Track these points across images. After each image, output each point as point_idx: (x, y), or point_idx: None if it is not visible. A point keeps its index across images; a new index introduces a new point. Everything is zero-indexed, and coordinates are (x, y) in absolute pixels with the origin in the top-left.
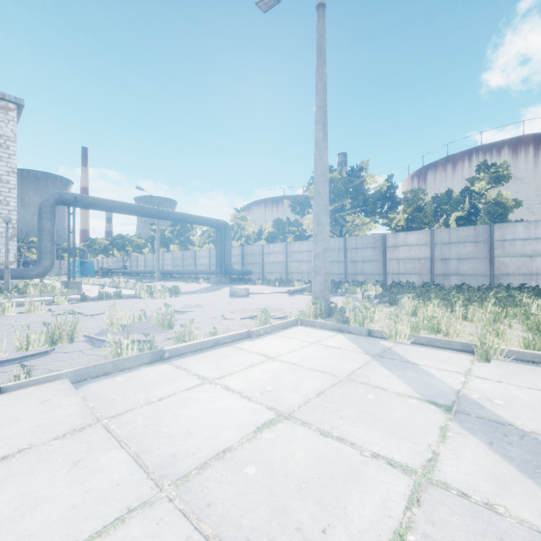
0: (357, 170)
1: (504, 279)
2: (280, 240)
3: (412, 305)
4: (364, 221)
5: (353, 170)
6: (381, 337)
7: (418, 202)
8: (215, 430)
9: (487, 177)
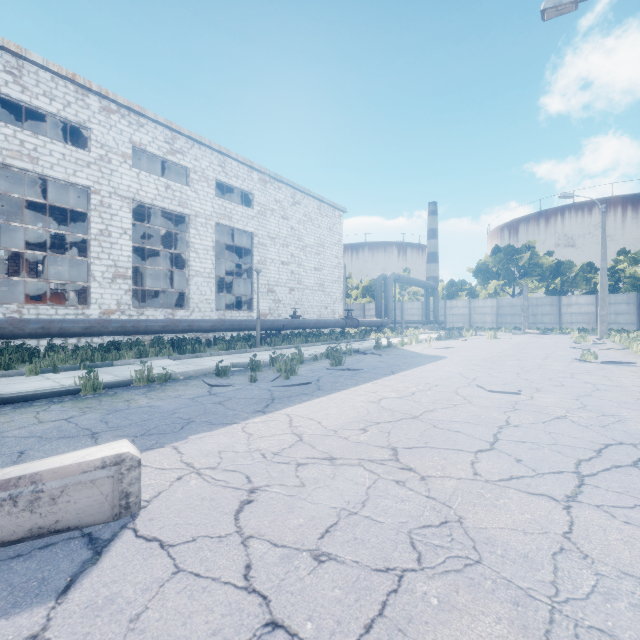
0: (533, 250)
1: None
2: (458, 297)
3: None
4: (537, 286)
5: (530, 249)
6: None
7: (573, 272)
8: None
9: (627, 260)
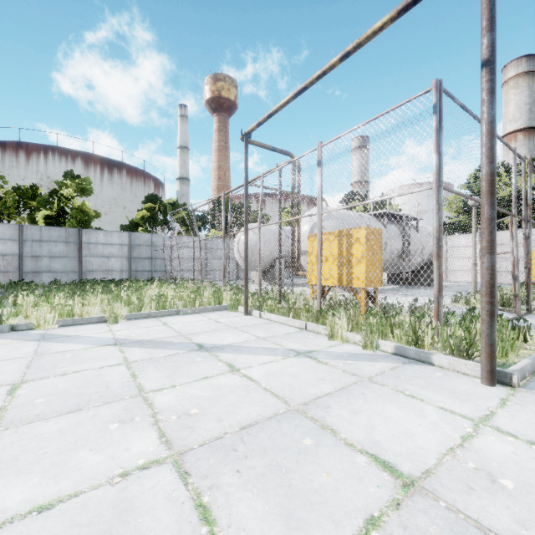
0: None
1: (90, 275)
2: None
3: (33, 301)
4: None
5: None
6: (28, 329)
7: None
8: None
9: (74, 185)
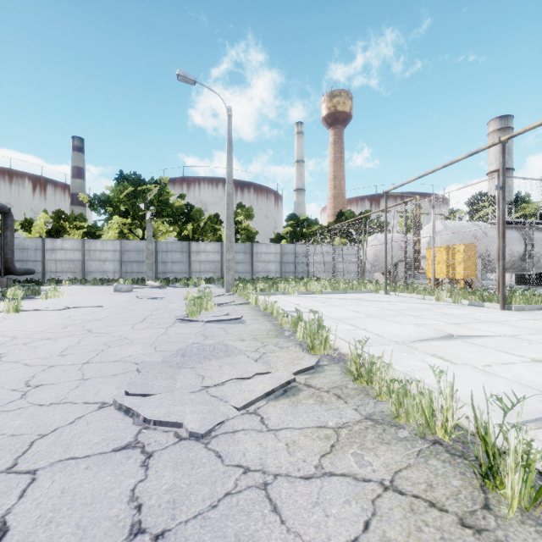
0: (164, 185)
1: (257, 274)
2: (68, 235)
3: (268, 285)
4: (168, 229)
5: (161, 185)
6: (287, 294)
7: (203, 220)
8: (321, 304)
9: (244, 213)
